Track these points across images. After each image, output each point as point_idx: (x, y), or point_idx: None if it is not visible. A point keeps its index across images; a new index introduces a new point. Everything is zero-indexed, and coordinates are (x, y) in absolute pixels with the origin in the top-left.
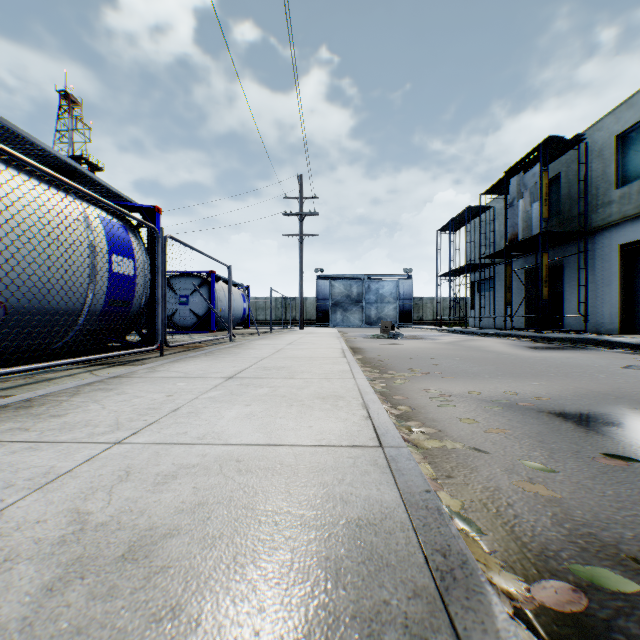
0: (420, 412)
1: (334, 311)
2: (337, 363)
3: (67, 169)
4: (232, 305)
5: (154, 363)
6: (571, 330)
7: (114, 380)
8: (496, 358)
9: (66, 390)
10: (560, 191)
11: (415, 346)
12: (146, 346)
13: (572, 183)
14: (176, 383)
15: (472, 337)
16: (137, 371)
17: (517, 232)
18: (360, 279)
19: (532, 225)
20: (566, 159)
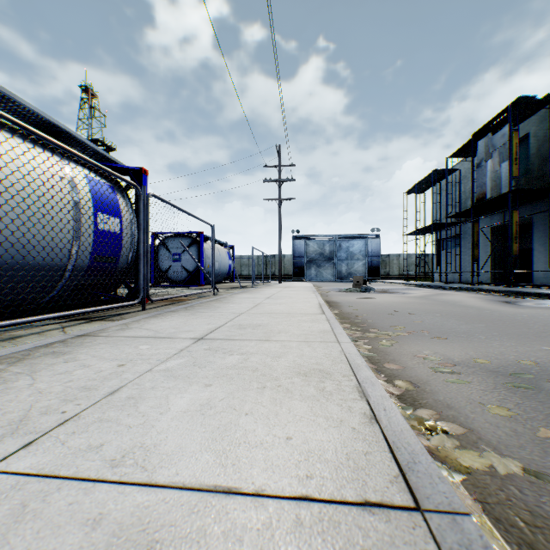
0: (425, 390)
1: (309, 267)
2: (316, 321)
3: (53, 130)
4: (219, 262)
5: (132, 318)
6: (543, 285)
7: (77, 340)
8: (479, 314)
9: (16, 353)
10: (528, 151)
11: (389, 300)
12: (133, 300)
13: (541, 142)
14: (139, 345)
15: (441, 291)
16: (109, 328)
17: (485, 191)
18: (332, 239)
19: (501, 184)
20: (535, 120)
